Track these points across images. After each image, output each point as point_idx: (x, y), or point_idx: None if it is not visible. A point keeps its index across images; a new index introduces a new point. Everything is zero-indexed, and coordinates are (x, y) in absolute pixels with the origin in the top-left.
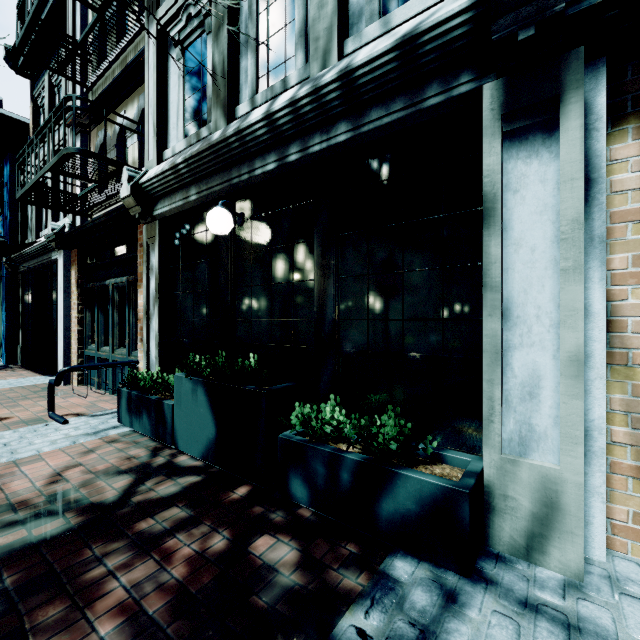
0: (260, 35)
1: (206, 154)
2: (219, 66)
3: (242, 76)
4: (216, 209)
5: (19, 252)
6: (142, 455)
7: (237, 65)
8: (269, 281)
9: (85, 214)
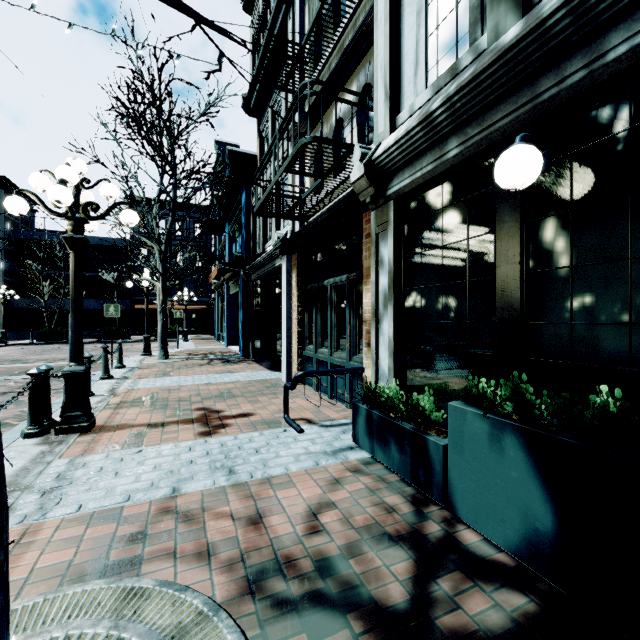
0: None
1: (489, 72)
2: None
3: None
4: (516, 147)
5: (251, 263)
6: (403, 508)
7: None
8: (623, 254)
9: (303, 219)
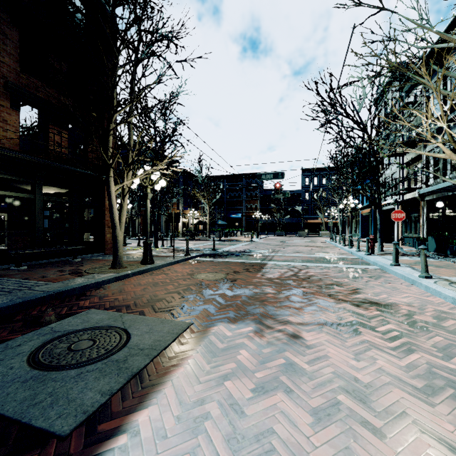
0: (451, 160)
1: None
2: (440, 168)
3: (447, 168)
4: (438, 202)
5: None
6: None
7: (446, 166)
8: (453, 217)
9: (403, 194)
